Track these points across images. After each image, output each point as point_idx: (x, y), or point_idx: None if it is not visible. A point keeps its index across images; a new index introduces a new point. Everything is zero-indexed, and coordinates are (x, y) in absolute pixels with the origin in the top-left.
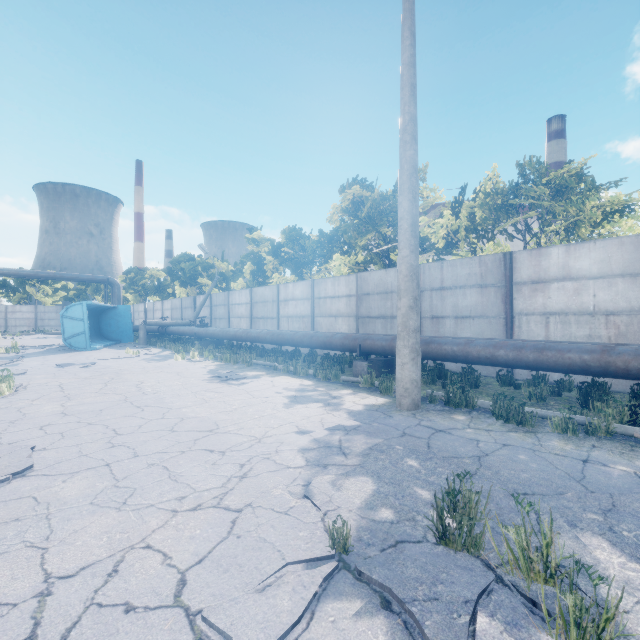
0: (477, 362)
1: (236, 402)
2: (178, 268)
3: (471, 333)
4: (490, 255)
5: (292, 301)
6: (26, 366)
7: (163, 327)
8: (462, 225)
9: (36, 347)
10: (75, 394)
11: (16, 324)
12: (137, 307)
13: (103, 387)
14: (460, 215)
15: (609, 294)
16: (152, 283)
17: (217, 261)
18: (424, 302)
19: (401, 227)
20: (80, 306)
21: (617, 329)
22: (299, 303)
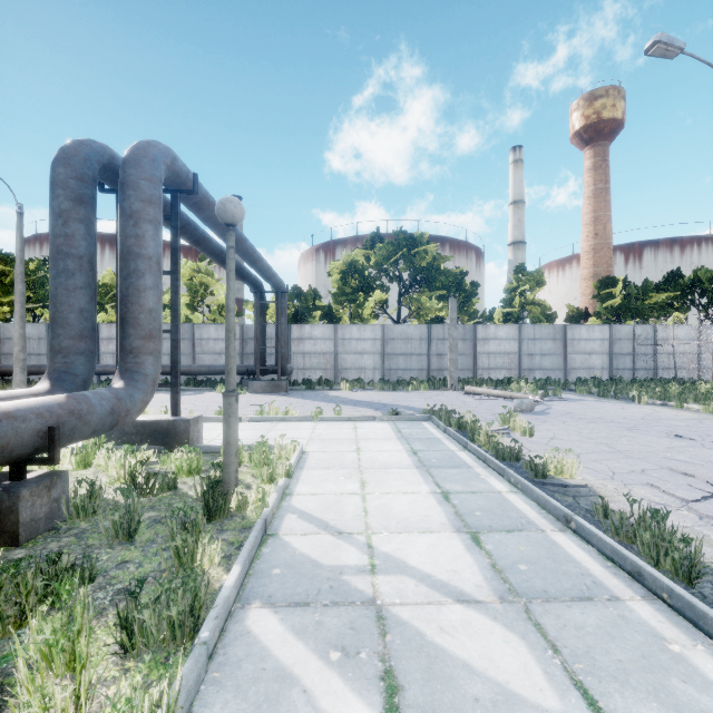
0: None
1: None
2: None
3: None
4: None
5: None
6: None
7: None
8: None
9: None
10: None
11: None
12: None
13: None
14: None
15: None
16: None
17: None
18: None
19: (16, 317)
20: None
21: None
22: None
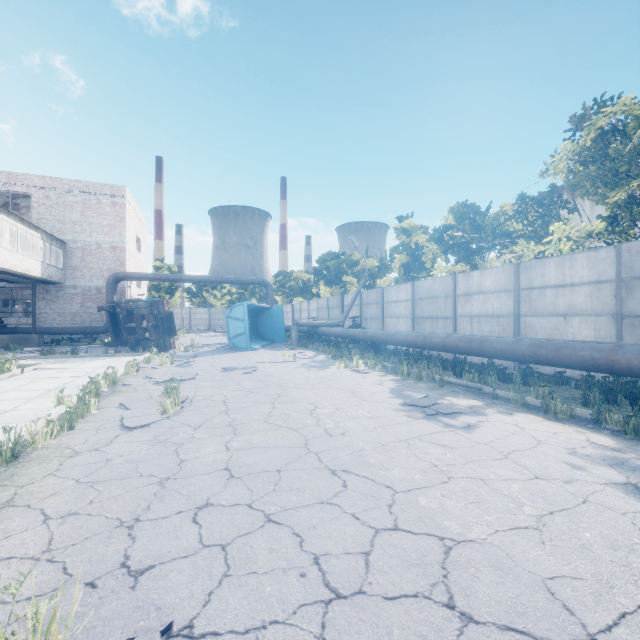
0: None
1: (513, 489)
2: (323, 267)
3: None
4: None
5: (478, 295)
6: (197, 368)
7: (313, 328)
8: None
9: (208, 345)
10: (241, 422)
11: (196, 323)
12: (285, 308)
13: (271, 411)
14: None
15: None
16: (297, 285)
17: (361, 258)
18: None
19: None
20: (241, 307)
21: None
22: (491, 297)
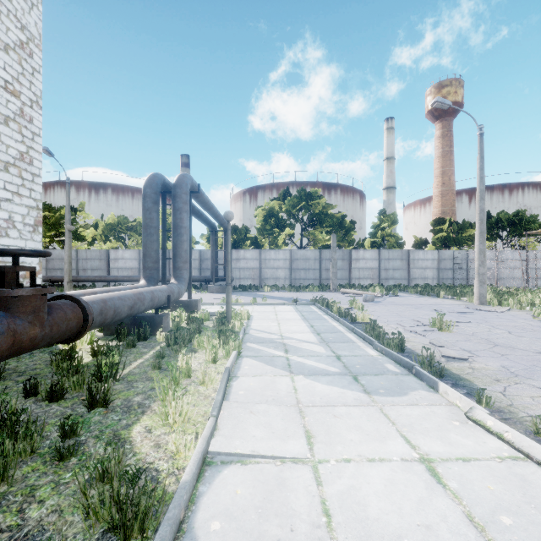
0: (91, 281)
1: None
2: None
3: (97, 274)
4: (103, 250)
5: None
6: None
7: None
8: (99, 234)
9: None
10: None
11: None
12: None
13: None
14: (98, 230)
15: (132, 264)
16: None
17: None
18: (80, 264)
19: (66, 246)
20: None
21: (133, 272)
22: None
